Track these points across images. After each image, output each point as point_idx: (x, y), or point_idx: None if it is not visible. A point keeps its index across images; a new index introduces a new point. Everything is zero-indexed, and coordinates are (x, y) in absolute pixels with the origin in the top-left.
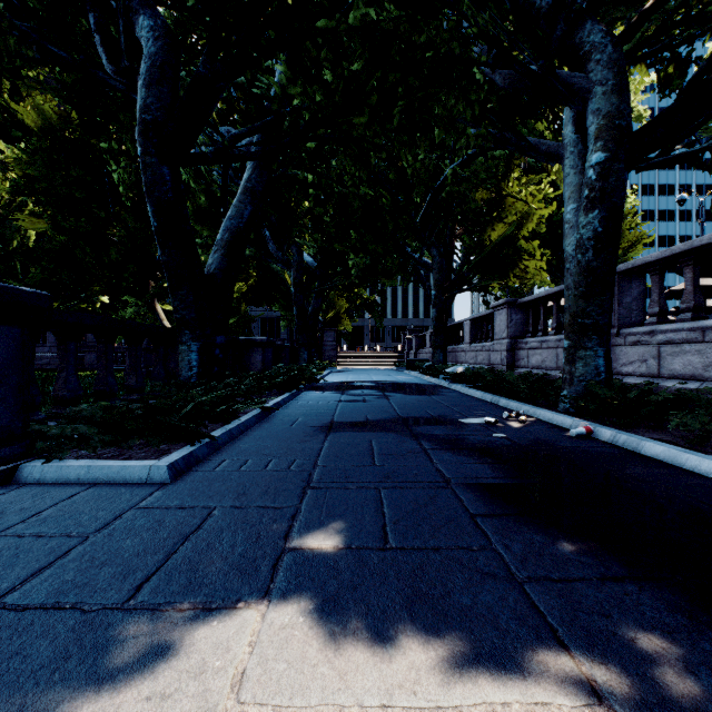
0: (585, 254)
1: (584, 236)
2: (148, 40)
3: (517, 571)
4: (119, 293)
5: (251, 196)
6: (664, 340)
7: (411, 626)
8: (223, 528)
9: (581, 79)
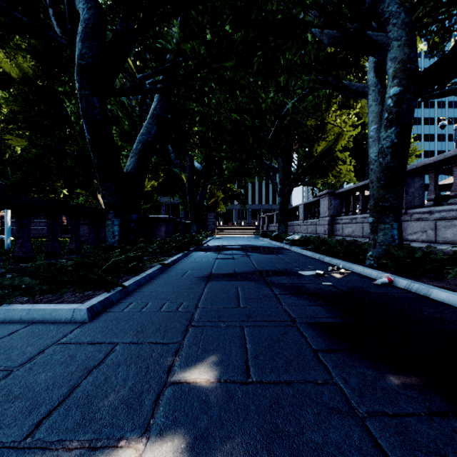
0: (385, 158)
1: (384, 145)
2: (83, 10)
3: (357, 405)
4: (73, 187)
5: (157, 120)
6: (439, 217)
7: None
8: (120, 363)
9: (382, 37)
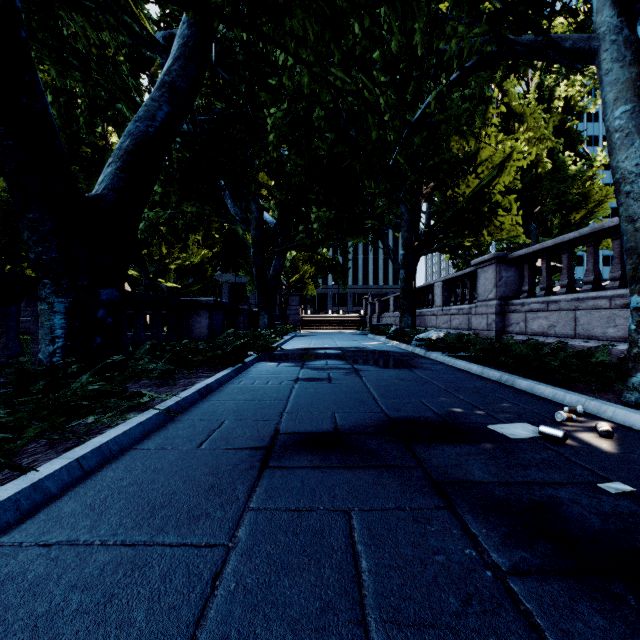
0: None
1: None
2: None
3: None
4: None
5: (170, 93)
6: None
7: None
8: None
9: None
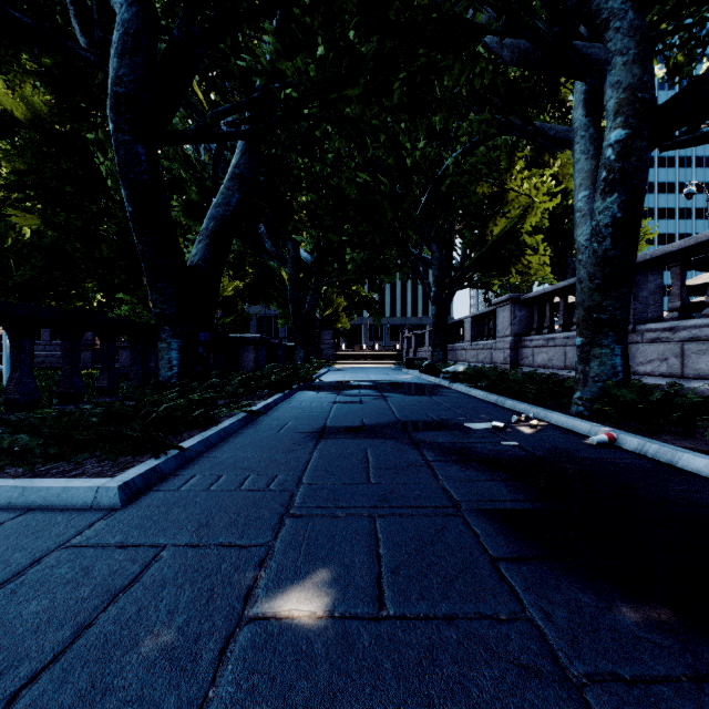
0: (602, 242)
1: (601, 223)
2: (121, 6)
3: (569, 662)
4: (112, 290)
5: (239, 182)
6: (688, 337)
7: None
8: (166, 581)
9: (598, 50)
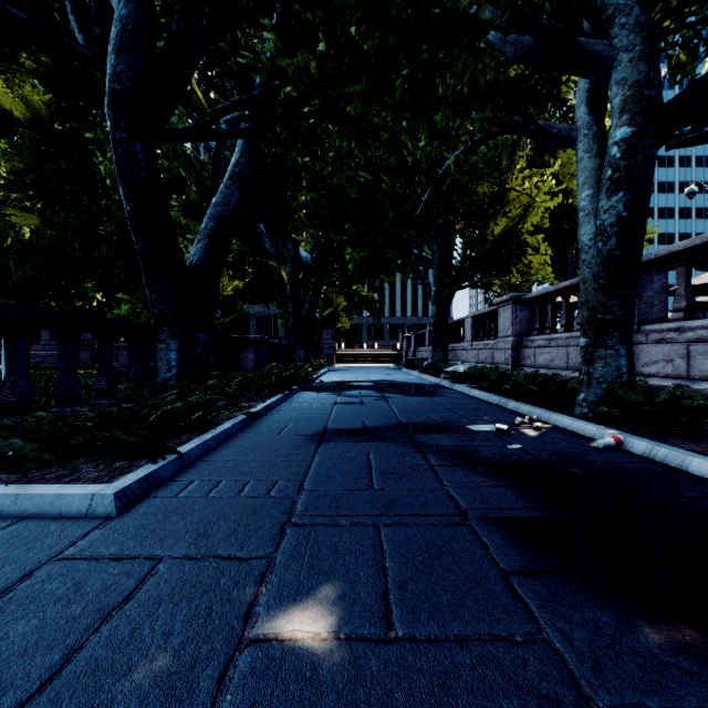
0: (607, 242)
1: (606, 222)
2: (119, 2)
3: (592, 691)
4: (111, 290)
5: (239, 181)
6: (694, 338)
7: None
8: (162, 598)
9: (603, 46)
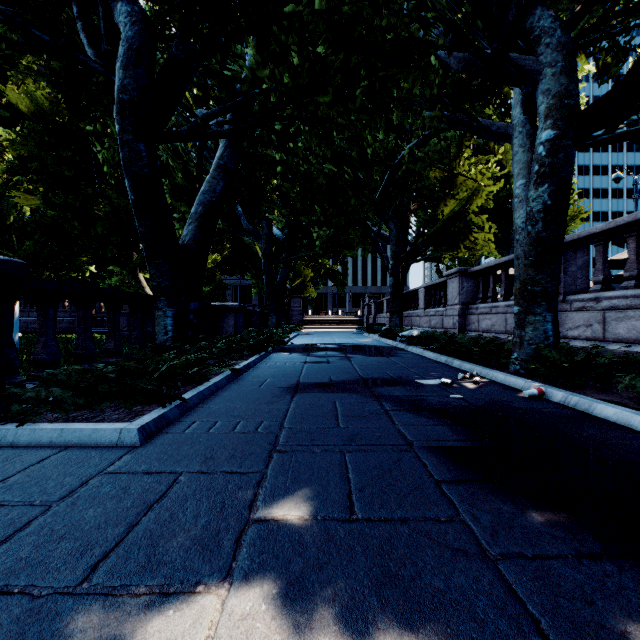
0: (535, 225)
1: (534, 209)
2: (125, 25)
3: (489, 546)
4: (105, 263)
5: (223, 172)
6: (609, 307)
7: (381, 616)
8: (187, 496)
9: (531, 62)
